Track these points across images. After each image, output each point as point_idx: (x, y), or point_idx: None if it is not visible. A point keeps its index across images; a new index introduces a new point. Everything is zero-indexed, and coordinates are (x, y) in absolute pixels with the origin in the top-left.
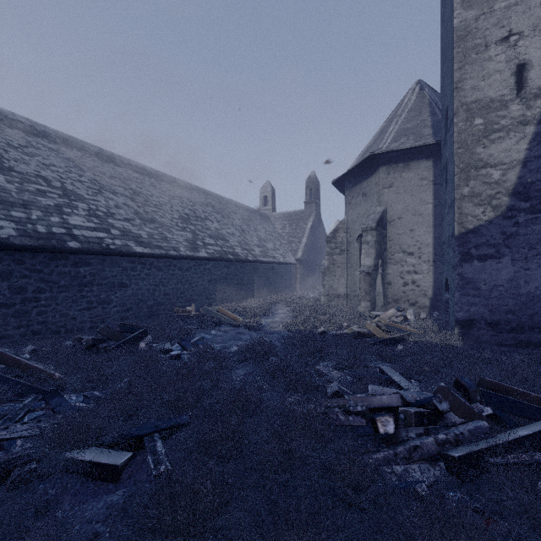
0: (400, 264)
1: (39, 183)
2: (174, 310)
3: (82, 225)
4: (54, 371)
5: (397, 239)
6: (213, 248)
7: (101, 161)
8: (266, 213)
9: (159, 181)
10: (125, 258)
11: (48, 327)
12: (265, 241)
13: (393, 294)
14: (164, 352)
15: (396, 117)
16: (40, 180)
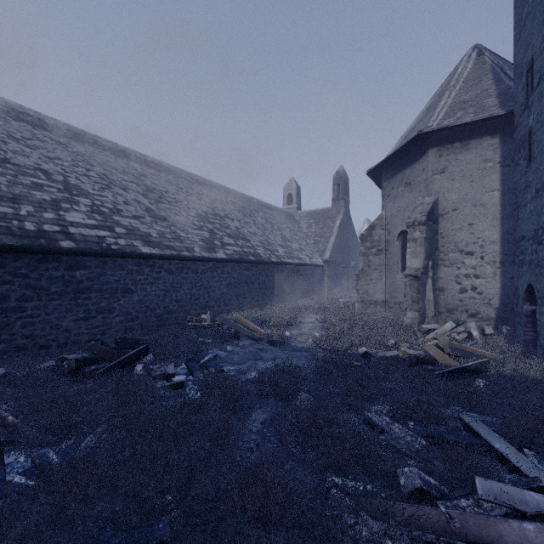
0: (455, 266)
1: (37, 176)
2: (187, 319)
3: (81, 222)
4: (8, 412)
5: (452, 236)
6: (232, 248)
7: (115, 156)
8: (291, 212)
9: (176, 177)
10: (130, 259)
11: (36, 341)
12: (290, 241)
13: (446, 303)
14: (165, 378)
15: (449, 88)
16: (40, 173)
